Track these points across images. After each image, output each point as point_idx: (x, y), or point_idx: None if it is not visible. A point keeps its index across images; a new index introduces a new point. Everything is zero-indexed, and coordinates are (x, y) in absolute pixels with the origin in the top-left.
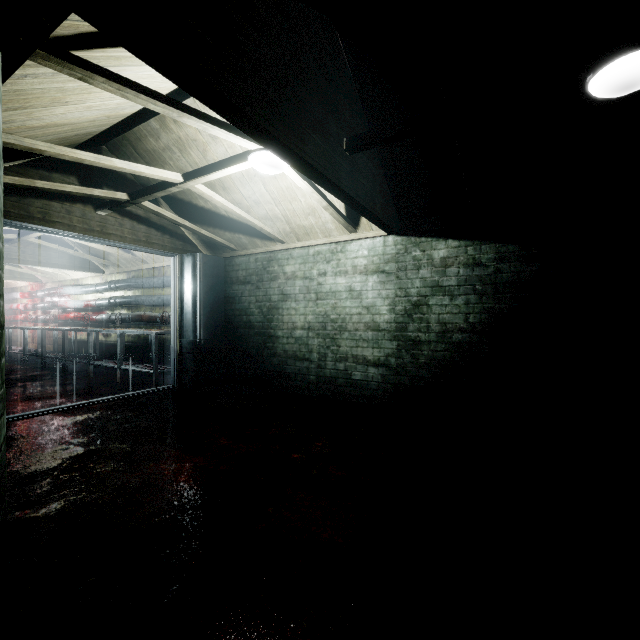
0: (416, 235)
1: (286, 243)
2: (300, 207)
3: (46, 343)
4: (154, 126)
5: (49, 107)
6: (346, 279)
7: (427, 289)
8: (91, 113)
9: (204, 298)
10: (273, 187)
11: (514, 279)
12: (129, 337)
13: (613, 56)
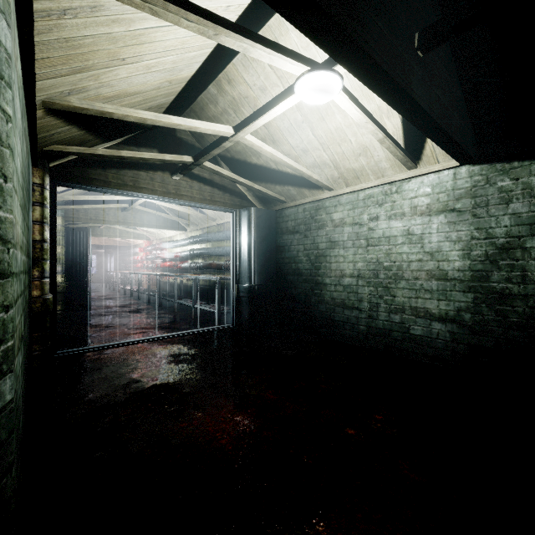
0: (503, 160)
1: (334, 190)
2: (350, 148)
3: (153, 284)
4: (212, 92)
5: (111, 68)
6: (402, 222)
7: (522, 227)
8: (153, 77)
9: (257, 248)
10: (321, 131)
11: None
12: (203, 281)
13: None
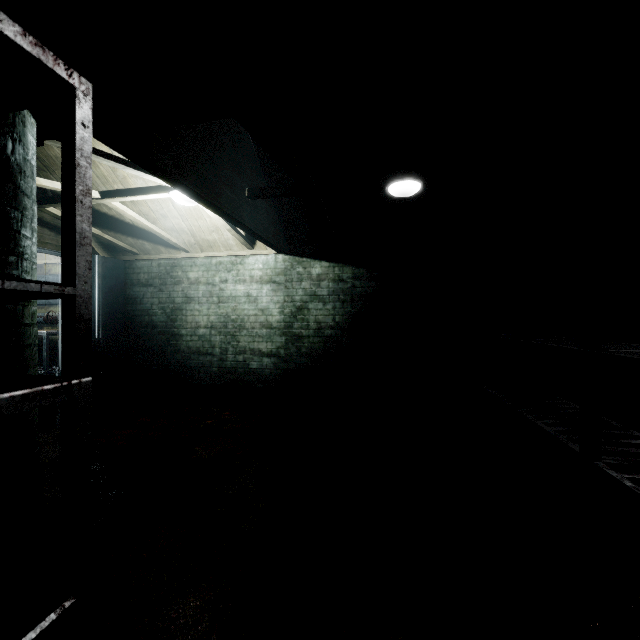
0: (299, 256)
1: (190, 252)
2: (205, 225)
3: None
4: None
5: None
6: (245, 286)
7: (307, 297)
8: None
9: (103, 299)
10: (181, 206)
11: (363, 292)
12: None
13: (395, 180)
